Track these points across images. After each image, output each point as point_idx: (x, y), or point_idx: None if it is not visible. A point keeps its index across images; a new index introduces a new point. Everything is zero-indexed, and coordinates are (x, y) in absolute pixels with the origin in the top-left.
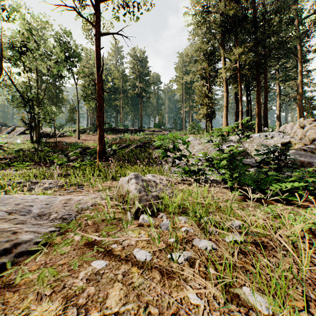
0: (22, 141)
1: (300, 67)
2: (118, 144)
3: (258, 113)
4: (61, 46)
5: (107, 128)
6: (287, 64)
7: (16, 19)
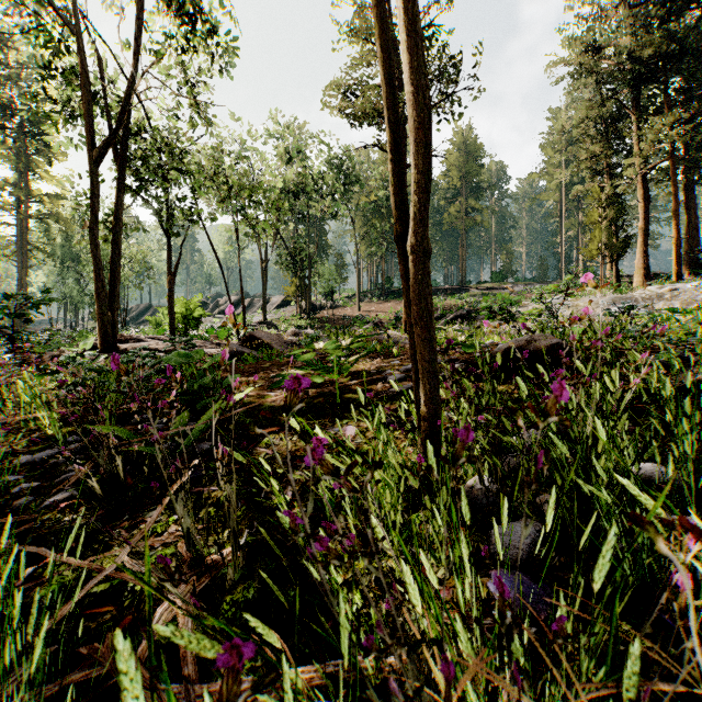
0: (284, 317)
1: None
2: None
3: None
4: (339, 173)
5: (399, 289)
6: None
7: (292, 157)
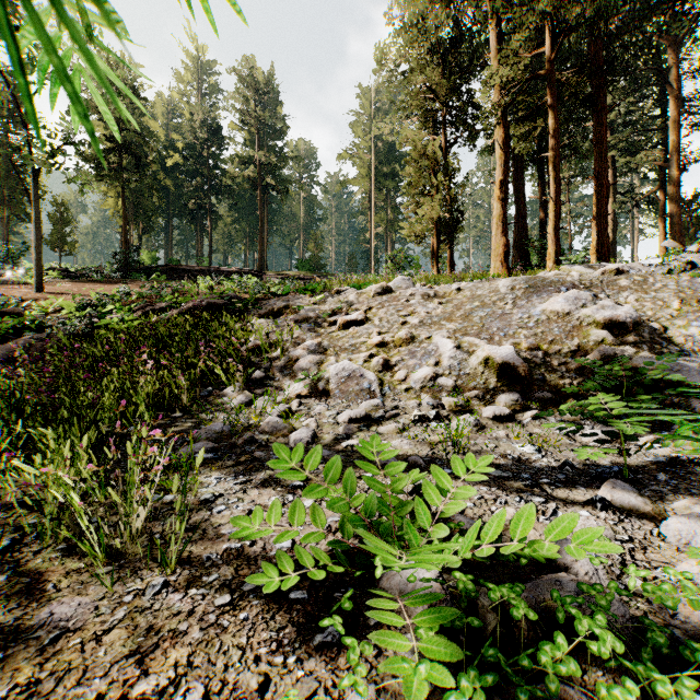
0: None
1: (676, 112)
2: (140, 304)
3: (602, 211)
4: None
5: (157, 265)
6: (637, 109)
7: None
